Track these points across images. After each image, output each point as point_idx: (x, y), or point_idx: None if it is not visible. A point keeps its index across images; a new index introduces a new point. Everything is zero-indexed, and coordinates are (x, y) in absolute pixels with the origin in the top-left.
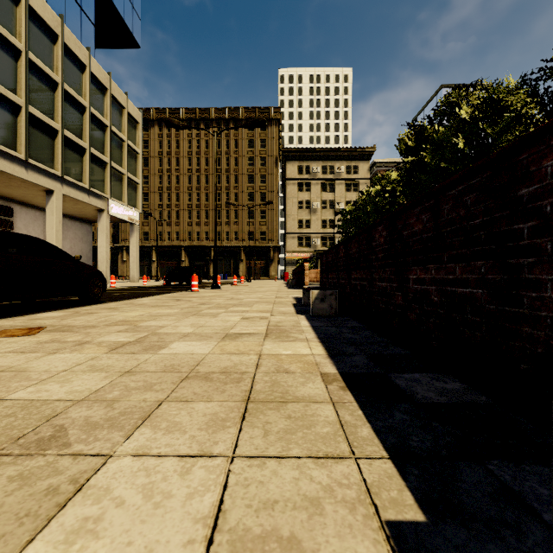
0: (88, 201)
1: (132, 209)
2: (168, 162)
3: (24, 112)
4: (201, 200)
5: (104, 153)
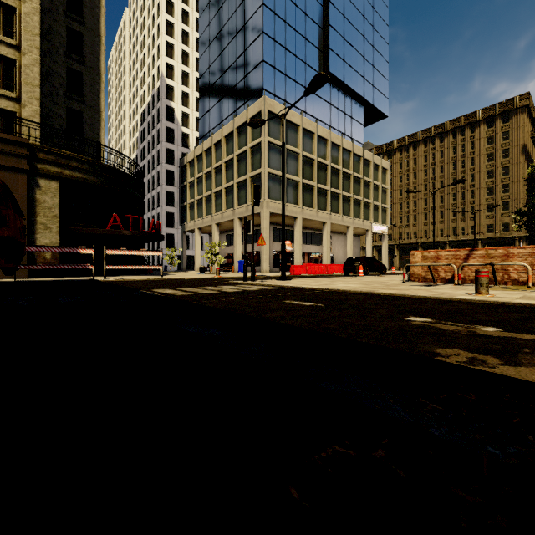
0: (362, 227)
1: (383, 225)
2: (406, 178)
3: (341, 196)
4: (436, 203)
5: (369, 198)
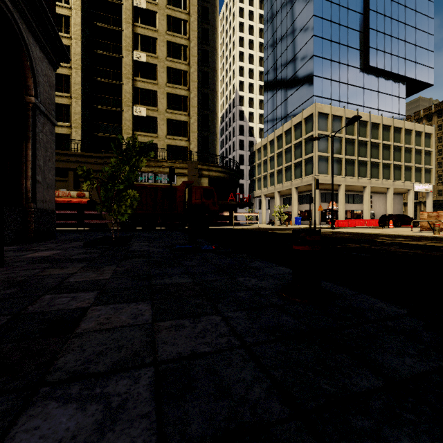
0: (403, 188)
1: (427, 184)
2: None
3: (381, 164)
4: None
5: (411, 161)
